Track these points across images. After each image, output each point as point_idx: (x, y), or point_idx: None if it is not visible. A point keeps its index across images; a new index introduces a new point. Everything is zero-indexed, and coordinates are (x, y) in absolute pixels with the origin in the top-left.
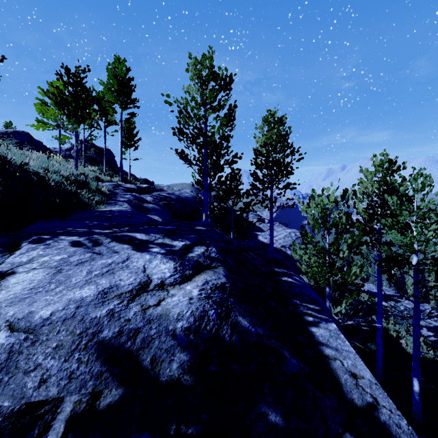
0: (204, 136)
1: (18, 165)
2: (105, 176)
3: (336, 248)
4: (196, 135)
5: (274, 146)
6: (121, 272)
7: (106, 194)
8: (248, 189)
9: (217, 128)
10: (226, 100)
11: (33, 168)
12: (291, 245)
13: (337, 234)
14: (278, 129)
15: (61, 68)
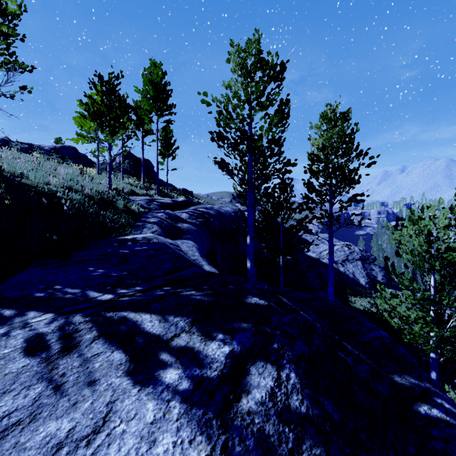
0: (248, 140)
1: (35, 185)
2: (140, 189)
3: (453, 300)
4: (240, 139)
5: (336, 149)
6: None
7: (136, 213)
8: (301, 203)
9: (265, 129)
10: (277, 92)
11: (55, 186)
12: (344, 260)
13: (451, 276)
14: (342, 126)
15: (95, 76)
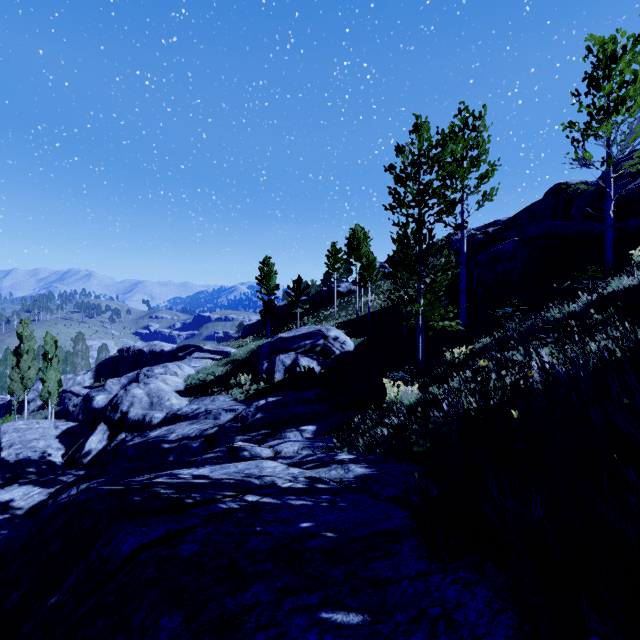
0: None
1: None
2: None
3: None
4: None
5: None
6: (215, 467)
7: None
8: None
9: None
10: None
11: None
12: None
13: None
14: None
15: None
